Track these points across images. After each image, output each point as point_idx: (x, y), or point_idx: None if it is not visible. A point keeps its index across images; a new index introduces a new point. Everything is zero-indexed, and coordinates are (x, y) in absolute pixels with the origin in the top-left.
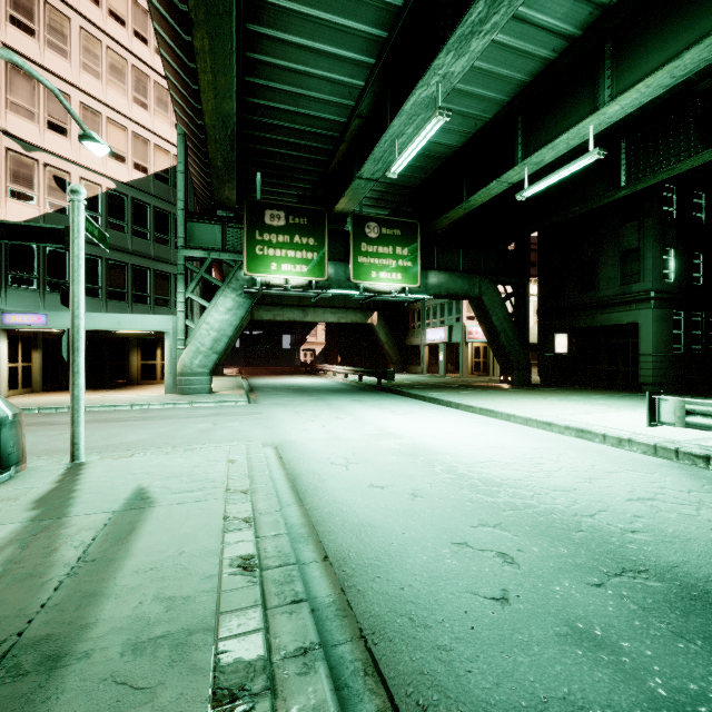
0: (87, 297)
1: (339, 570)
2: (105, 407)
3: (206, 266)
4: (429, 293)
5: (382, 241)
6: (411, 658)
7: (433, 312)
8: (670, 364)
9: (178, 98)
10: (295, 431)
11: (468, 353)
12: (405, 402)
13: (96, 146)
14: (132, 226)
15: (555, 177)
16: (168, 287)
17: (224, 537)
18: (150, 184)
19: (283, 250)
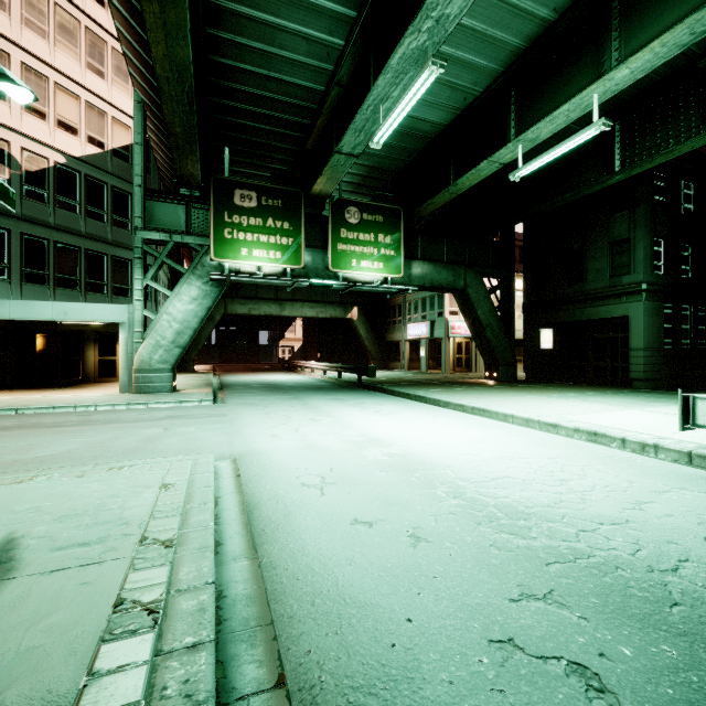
0: (30, 284)
1: None
2: (41, 409)
3: (168, 250)
4: (413, 284)
5: (363, 228)
6: None
7: (414, 306)
8: (660, 359)
9: (132, 55)
10: (261, 437)
11: (450, 348)
12: (389, 400)
13: (13, 88)
14: (86, 206)
15: (554, 153)
16: (129, 275)
17: (96, 657)
18: (107, 160)
19: (254, 234)
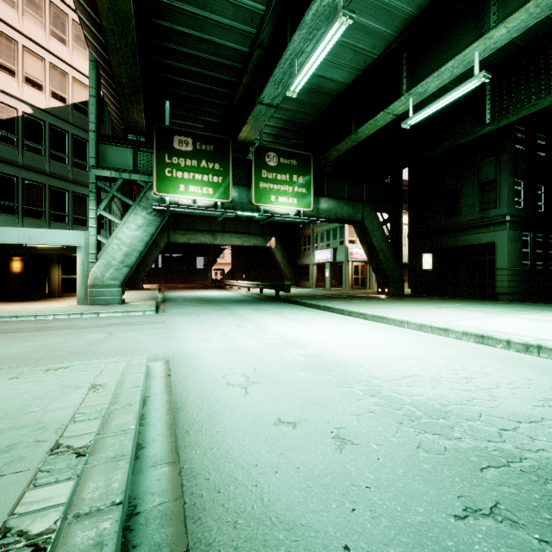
0: (1, 213)
1: None
2: (6, 318)
3: (117, 186)
4: (321, 216)
5: (280, 170)
6: None
7: (320, 237)
8: (520, 277)
9: (85, 19)
10: (193, 341)
11: (349, 270)
12: (302, 310)
13: None
14: (50, 150)
15: (440, 103)
16: (87, 208)
17: None
18: (68, 113)
19: (190, 173)
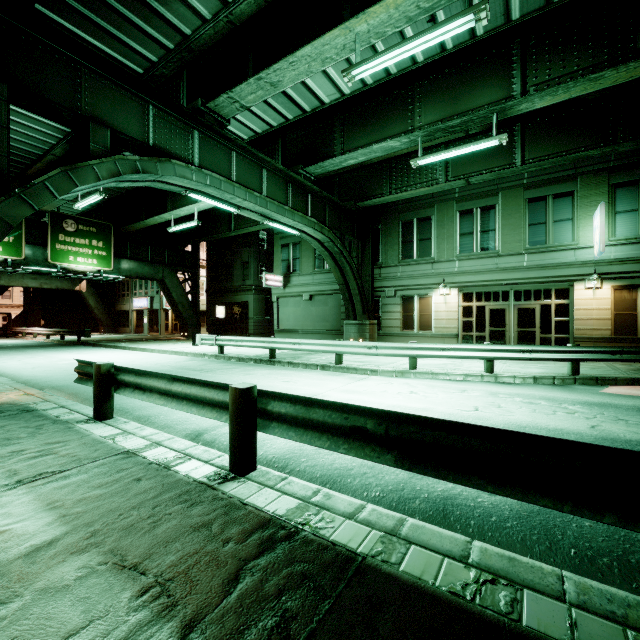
0: None
1: (24, 382)
2: None
3: None
4: (122, 274)
5: (79, 235)
6: (43, 383)
7: (140, 284)
8: (263, 323)
9: None
10: None
11: (169, 317)
12: (93, 349)
13: None
14: None
15: (183, 226)
16: None
17: None
18: None
19: None
